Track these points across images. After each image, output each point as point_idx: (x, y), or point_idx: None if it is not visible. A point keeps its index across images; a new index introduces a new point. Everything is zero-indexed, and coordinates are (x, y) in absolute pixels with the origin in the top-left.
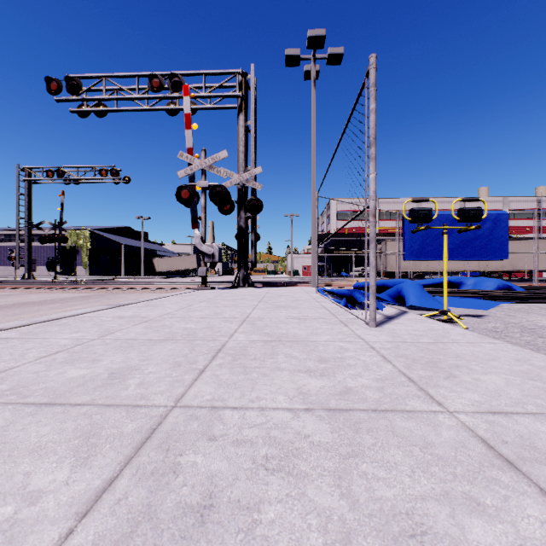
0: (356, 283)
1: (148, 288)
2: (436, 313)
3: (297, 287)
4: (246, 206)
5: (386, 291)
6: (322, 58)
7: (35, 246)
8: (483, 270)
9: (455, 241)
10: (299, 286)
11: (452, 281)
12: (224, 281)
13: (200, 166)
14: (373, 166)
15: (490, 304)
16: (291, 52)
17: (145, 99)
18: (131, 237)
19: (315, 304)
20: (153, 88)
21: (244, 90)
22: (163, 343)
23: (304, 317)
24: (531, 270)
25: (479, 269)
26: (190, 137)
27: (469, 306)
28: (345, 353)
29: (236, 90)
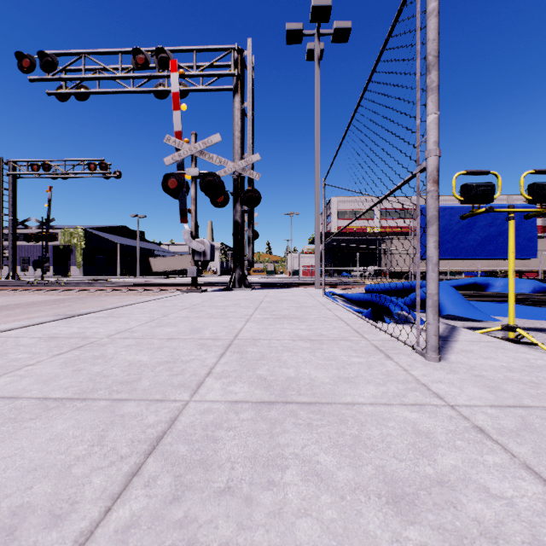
0: (368, 285)
1: (134, 290)
2: (497, 329)
3: (299, 289)
4: (243, 197)
5: (411, 295)
6: (326, 34)
7: (27, 246)
8: (493, 269)
9: (476, 237)
10: (301, 287)
11: (478, 283)
12: (219, 282)
13: (190, 152)
14: (434, 102)
15: (542, 312)
16: (292, 26)
17: (129, 78)
18: (128, 236)
19: (326, 312)
20: (138, 65)
21: (240, 68)
22: (57, 411)
23: (318, 338)
24: (543, 269)
25: (489, 268)
26: (179, 119)
27: (519, 315)
28: (438, 457)
29: (231, 68)
